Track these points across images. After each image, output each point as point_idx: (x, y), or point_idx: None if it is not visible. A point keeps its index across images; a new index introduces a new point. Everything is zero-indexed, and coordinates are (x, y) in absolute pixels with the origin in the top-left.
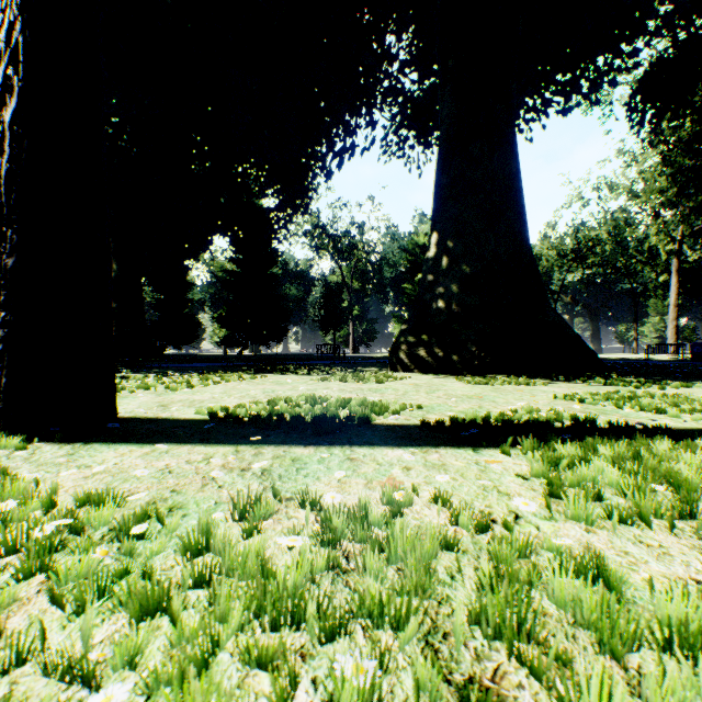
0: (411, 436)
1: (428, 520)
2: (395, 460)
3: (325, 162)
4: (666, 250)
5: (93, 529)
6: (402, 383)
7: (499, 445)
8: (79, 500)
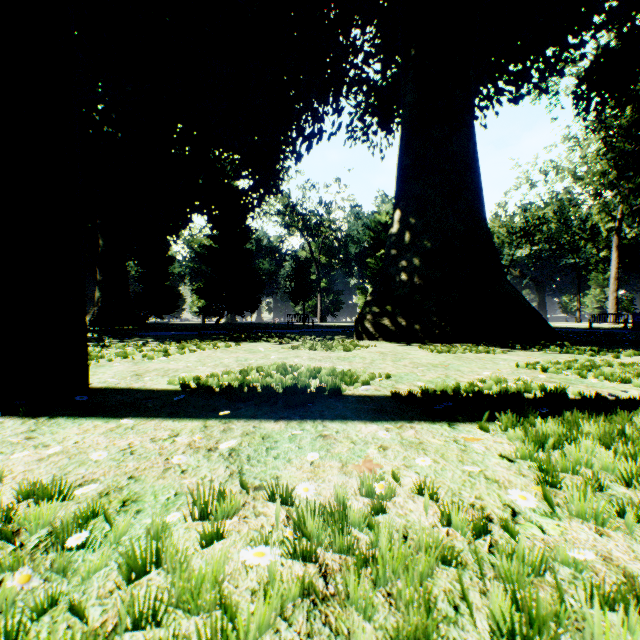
0: (383, 408)
1: (414, 518)
2: (369, 437)
3: (295, 146)
4: (606, 228)
5: (30, 532)
6: (368, 351)
7: (474, 419)
8: (21, 493)
